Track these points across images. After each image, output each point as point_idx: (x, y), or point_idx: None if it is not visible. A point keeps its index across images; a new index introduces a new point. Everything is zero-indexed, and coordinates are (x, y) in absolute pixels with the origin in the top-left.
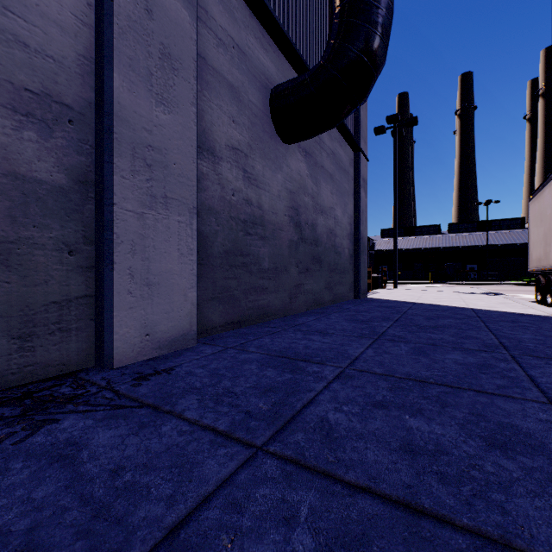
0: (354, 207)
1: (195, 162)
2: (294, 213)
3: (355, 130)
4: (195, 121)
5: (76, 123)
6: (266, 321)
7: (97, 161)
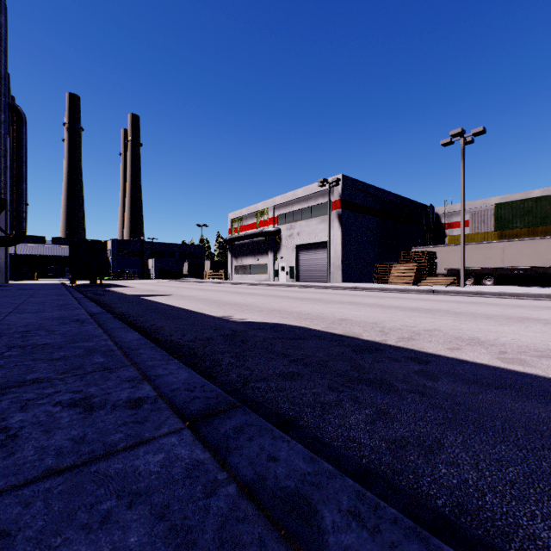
0: (6, 253)
1: None
2: None
3: (6, 227)
4: None
5: None
6: None
7: None
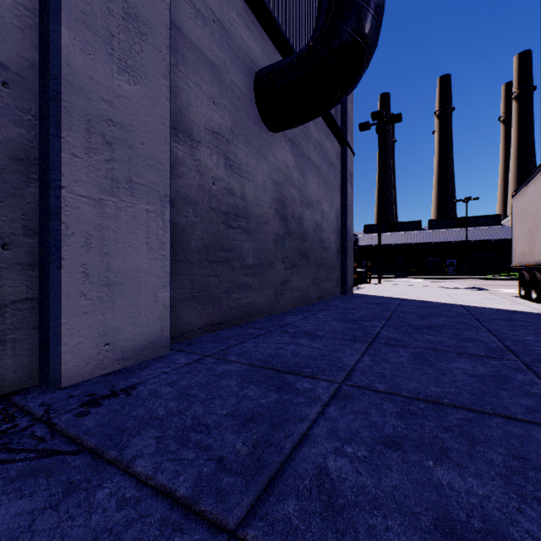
0: (341, 201)
1: (167, 143)
2: (280, 206)
3: (342, 123)
4: (167, 96)
5: (13, 87)
6: (251, 321)
7: (41, 135)
